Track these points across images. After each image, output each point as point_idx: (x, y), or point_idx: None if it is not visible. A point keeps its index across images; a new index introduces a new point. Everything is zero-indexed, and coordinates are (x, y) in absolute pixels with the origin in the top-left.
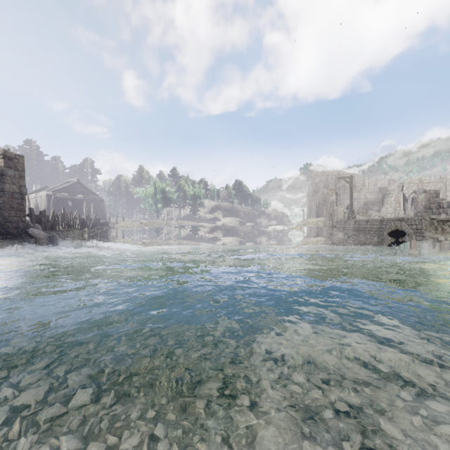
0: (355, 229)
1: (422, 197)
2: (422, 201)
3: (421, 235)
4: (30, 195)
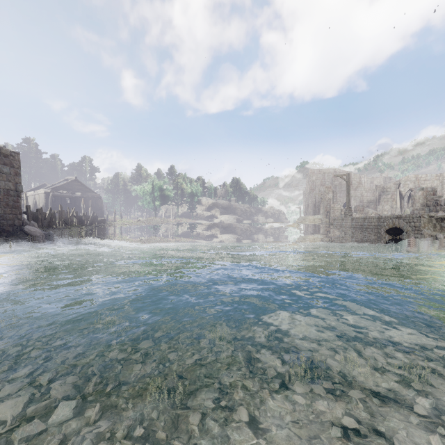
0: (352, 227)
1: (420, 195)
2: (419, 198)
3: (419, 232)
4: (28, 193)
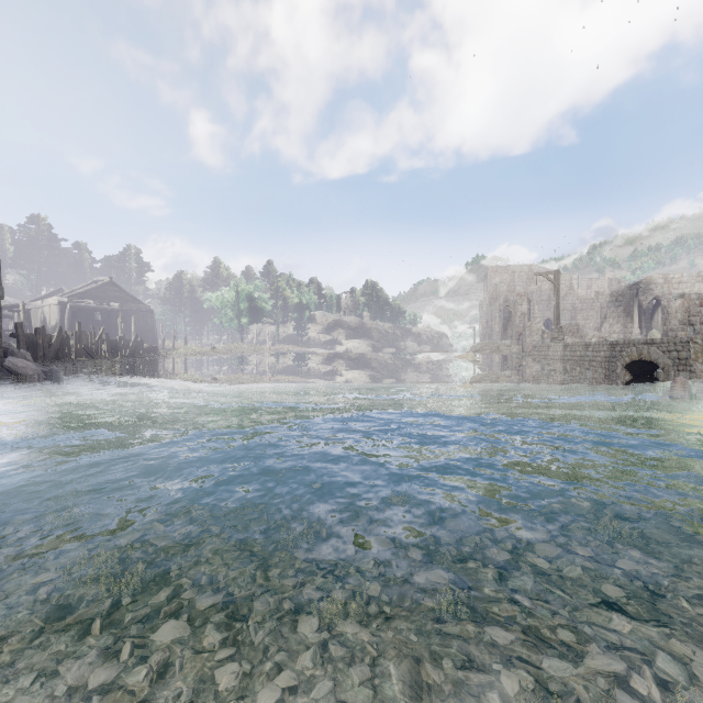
0: (565, 359)
1: (677, 306)
2: (676, 312)
3: (687, 368)
4: (33, 304)
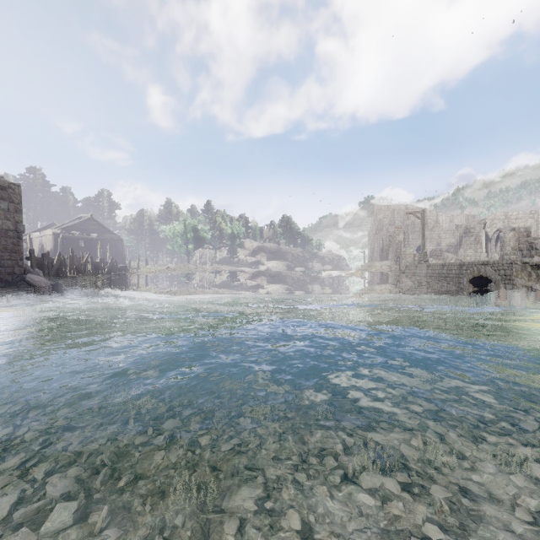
0: (428, 275)
1: (510, 237)
2: (509, 241)
3: (511, 282)
4: (33, 234)
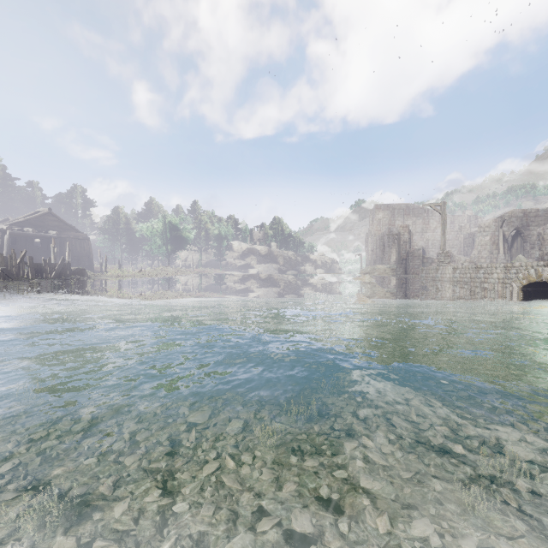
0: (454, 280)
1: None
2: None
3: None
4: None
